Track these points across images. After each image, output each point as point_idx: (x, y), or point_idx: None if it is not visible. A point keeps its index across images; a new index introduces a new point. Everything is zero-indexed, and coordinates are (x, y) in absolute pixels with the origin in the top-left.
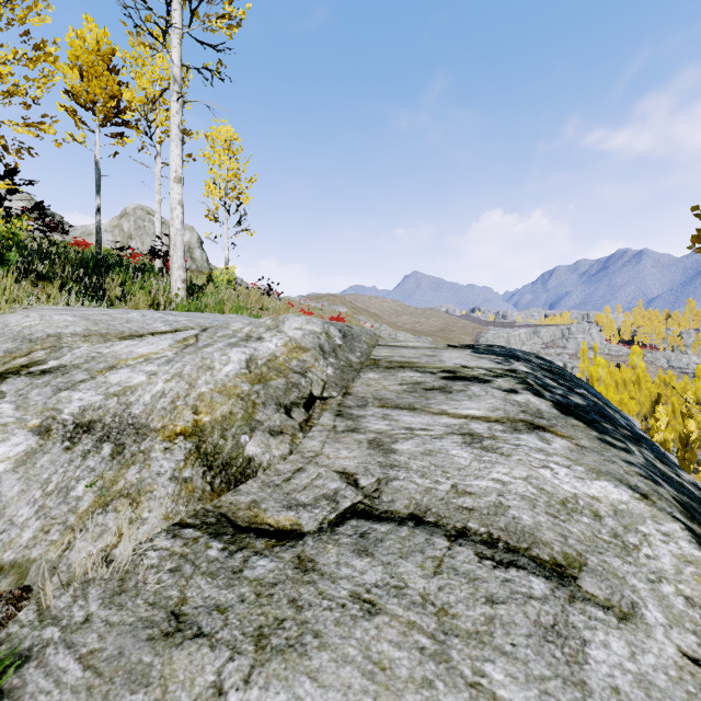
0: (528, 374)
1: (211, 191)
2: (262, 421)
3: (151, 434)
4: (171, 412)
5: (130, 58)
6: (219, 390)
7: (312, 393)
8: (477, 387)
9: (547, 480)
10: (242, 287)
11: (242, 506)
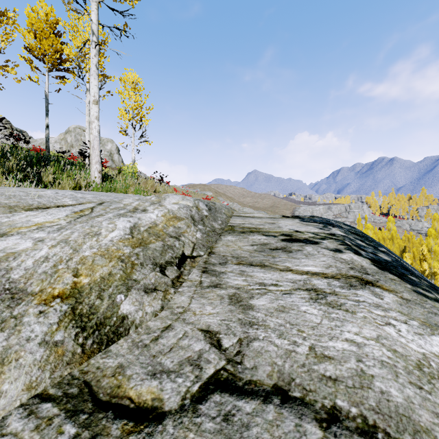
0: (344, 236)
1: (123, 115)
2: (138, 280)
3: (27, 298)
4: (51, 275)
5: (69, 26)
6: (102, 253)
7: (184, 253)
8: (309, 247)
9: (395, 339)
10: (142, 177)
11: (108, 372)
